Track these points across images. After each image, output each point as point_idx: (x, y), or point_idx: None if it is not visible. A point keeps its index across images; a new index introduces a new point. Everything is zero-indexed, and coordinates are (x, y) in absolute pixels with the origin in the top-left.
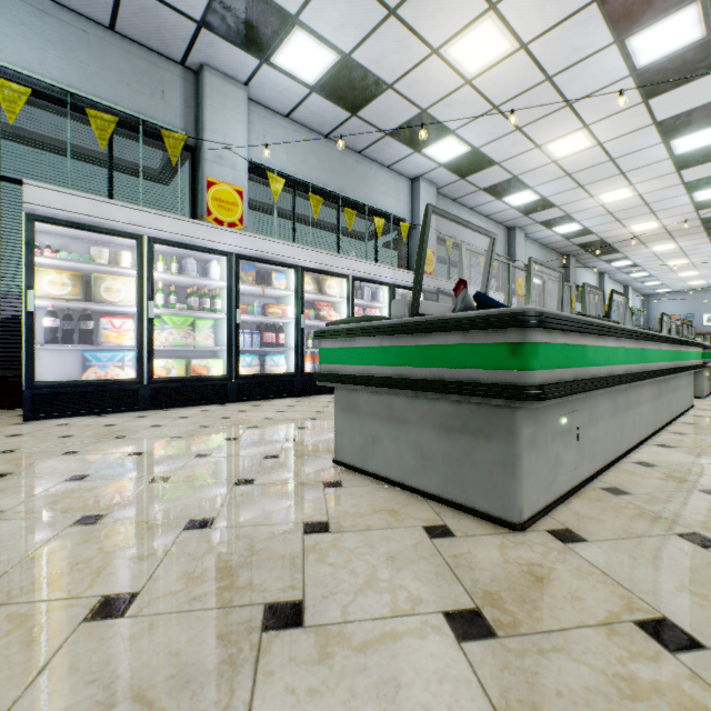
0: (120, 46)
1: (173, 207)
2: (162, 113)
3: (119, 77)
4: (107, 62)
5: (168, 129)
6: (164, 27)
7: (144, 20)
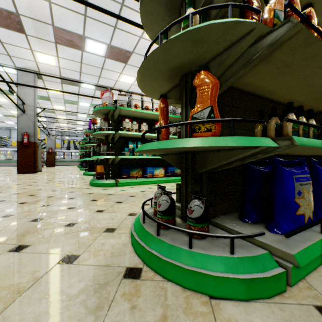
0: (2, 129)
1: (8, 145)
2: (7, 135)
3: (2, 132)
4: (0, 131)
5: (7, 137)
6: (5, 128)
7: (3, 128)
